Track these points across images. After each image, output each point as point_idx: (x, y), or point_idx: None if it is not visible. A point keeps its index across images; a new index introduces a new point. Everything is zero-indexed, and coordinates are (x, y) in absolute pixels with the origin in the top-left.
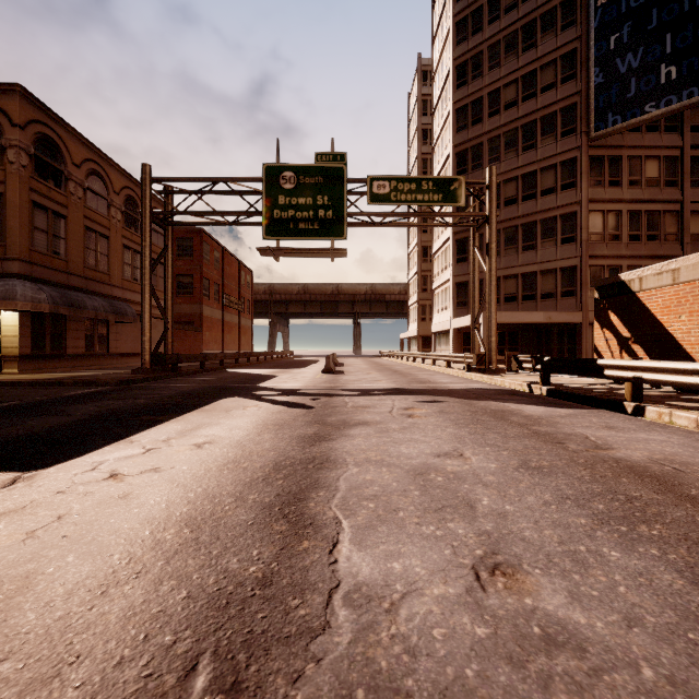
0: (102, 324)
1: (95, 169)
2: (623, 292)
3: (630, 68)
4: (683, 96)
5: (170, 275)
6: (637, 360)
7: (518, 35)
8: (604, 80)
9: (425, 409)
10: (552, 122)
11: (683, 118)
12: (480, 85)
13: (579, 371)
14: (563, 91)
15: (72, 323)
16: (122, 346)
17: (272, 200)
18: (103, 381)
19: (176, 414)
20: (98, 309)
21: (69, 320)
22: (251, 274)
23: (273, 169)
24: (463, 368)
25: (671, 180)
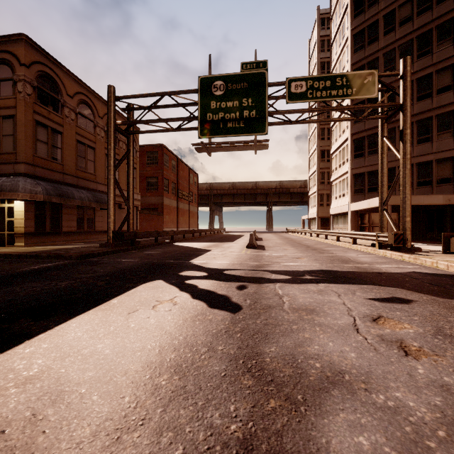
0: (90, 210)
1: (84, 100)
2: None
3: None
4: None
5: (132, 172)
6: None
7: None
8: None
9: (404, 321)
10: (448, 28)
11: None
12: (375, 10)
13: None
14: None
15: (67, 209)
16: (105, 226)
17: (205, 105)
18: (68, 255)
19: (63, 317)
20: (83, 199)
21: (64, 207)
22: (197, 176)
23: (206, 80)
24: (371, 245)
25: None
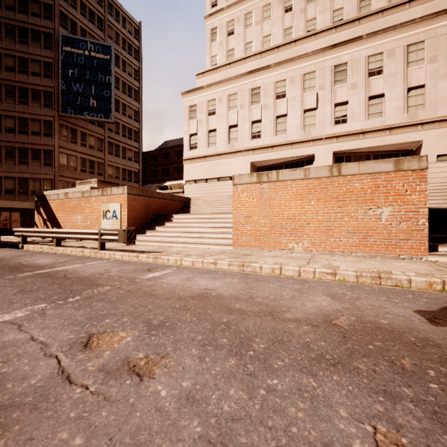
0: None
1: None
2: (45, 199)
3: (78, 91)
4: (99, 116)
5: None
6: (23, 228)
7: (16, 29)
8: (66, 89)
9: None
10: (38, 95)
11: (105, 123)
12: None
13: (7, 234)
14: (45, 81)
15: None
16: None
17: None
18: None
19: None
20: None
21: None
22: None
23: None
24: None
25: (100, 149)
